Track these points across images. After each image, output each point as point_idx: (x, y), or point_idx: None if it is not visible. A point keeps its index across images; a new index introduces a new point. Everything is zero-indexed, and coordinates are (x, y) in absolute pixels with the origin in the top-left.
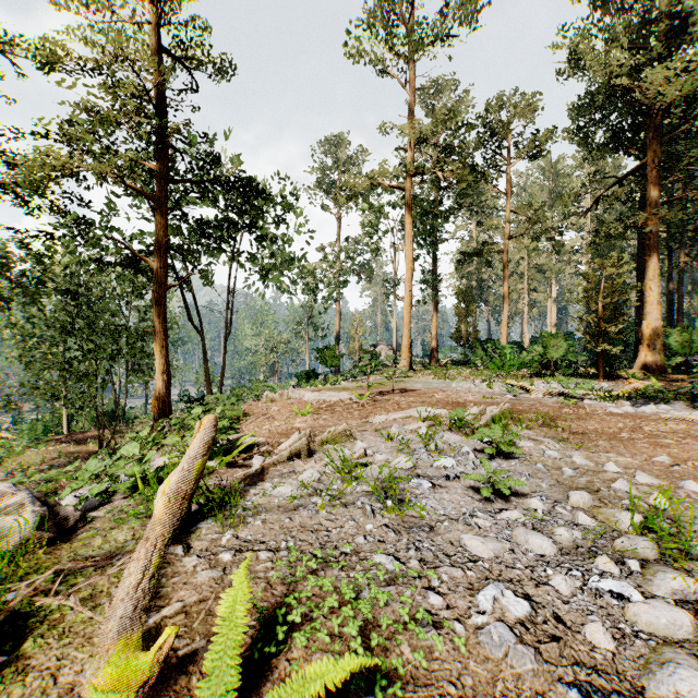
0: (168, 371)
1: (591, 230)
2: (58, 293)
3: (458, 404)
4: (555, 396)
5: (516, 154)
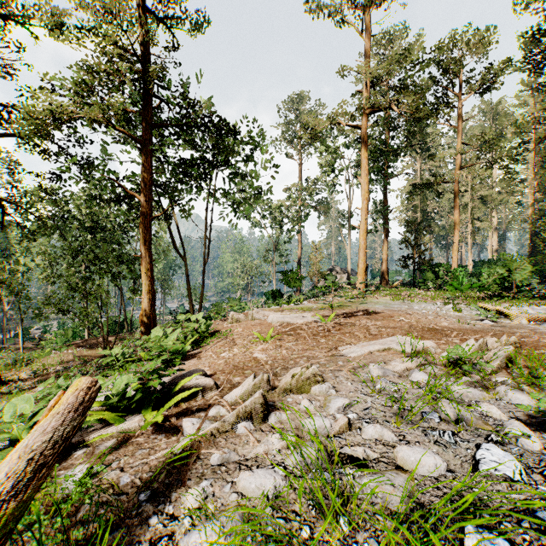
0: (153, 290)
1: (535, 162)
2: (79, 228)
3: (436, 331)
4: (545, 323)
5: (468, 88)
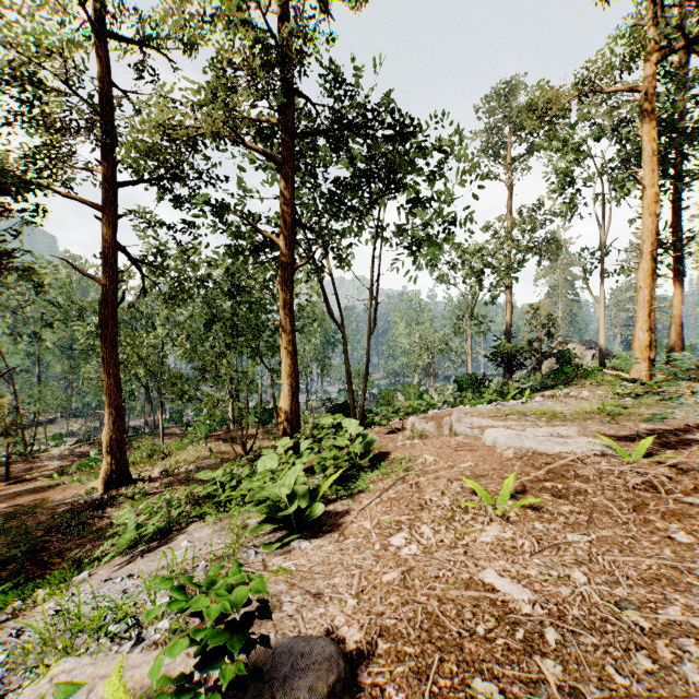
0: (295, 373)
1: None
2: (222, 295)
3: None
4: None
5: None
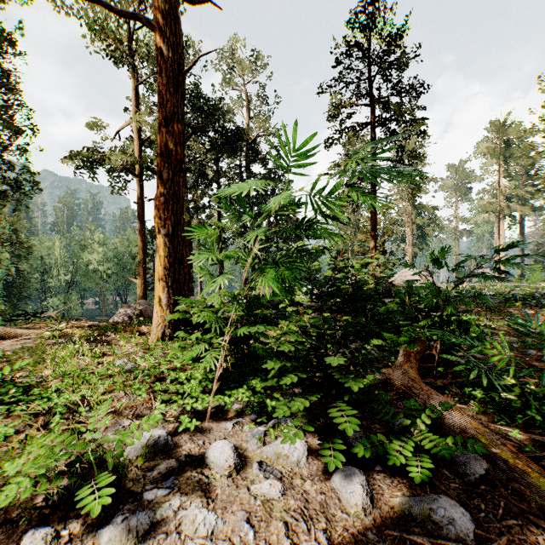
0: None
1: None
2: None
3: None
4: None
5: None
